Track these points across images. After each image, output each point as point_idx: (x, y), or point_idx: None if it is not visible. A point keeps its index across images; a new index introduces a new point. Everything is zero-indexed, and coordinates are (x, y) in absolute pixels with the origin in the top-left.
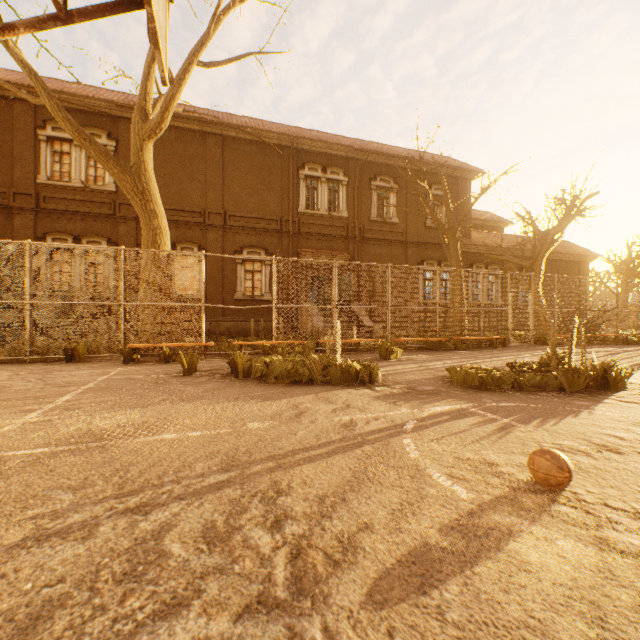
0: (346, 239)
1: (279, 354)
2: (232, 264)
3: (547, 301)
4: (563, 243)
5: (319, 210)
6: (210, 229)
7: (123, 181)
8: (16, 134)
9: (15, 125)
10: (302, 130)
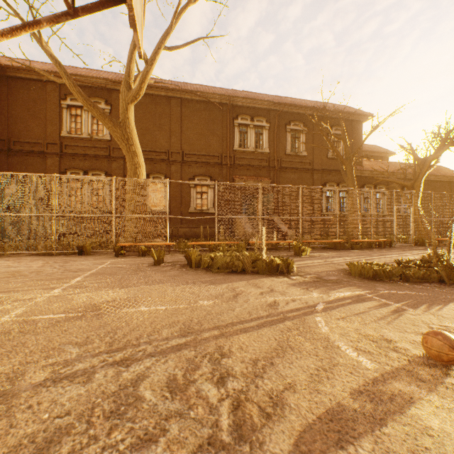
0: (268, 168)
1: (220, 251)
2: (187, 188)
3: (424, 212)
4: (437, 167)
5: (248, 148)
6: (172, 164)
7: (115, 132)
8: (48, 104)
9: (47, 98)
10: (236, 91)
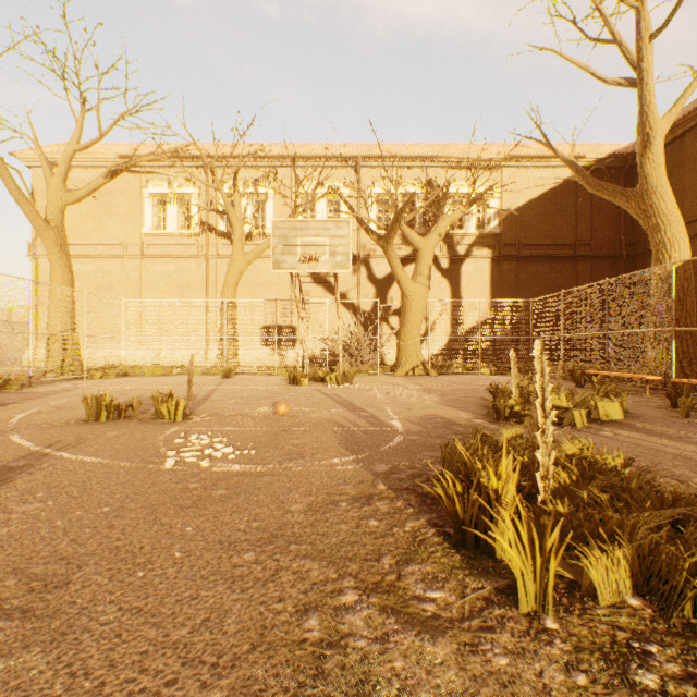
0: None
1: (599, 390)
2: None
3: None
4: None
5: None
6: None
7: (627, 209)
8: (684, 166)
9: (684, 158)
10: None
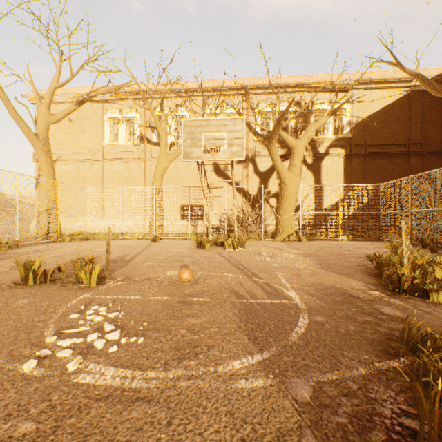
0: None
1: None
2: None
3: None
4: None
5: None
6: None
7: None
8: None
9: None
10: None
